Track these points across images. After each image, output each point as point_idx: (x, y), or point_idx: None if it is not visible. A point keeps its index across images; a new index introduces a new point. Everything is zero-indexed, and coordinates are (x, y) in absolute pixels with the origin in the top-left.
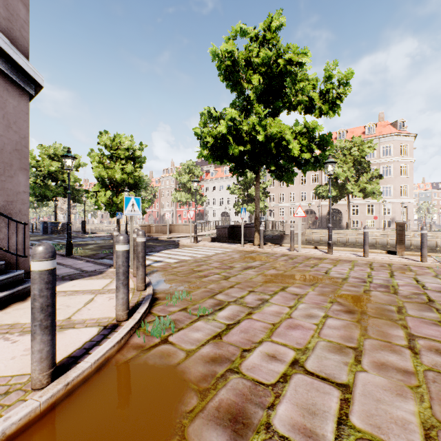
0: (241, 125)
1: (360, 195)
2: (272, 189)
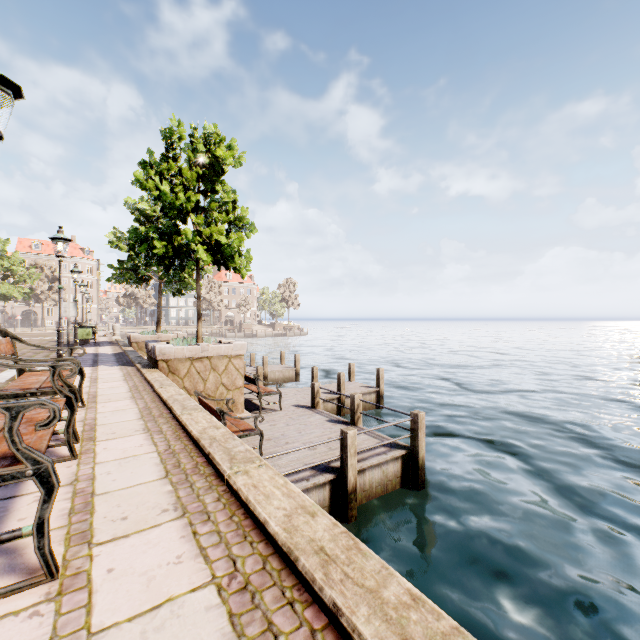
0: None
1: (53, 303)
2: None
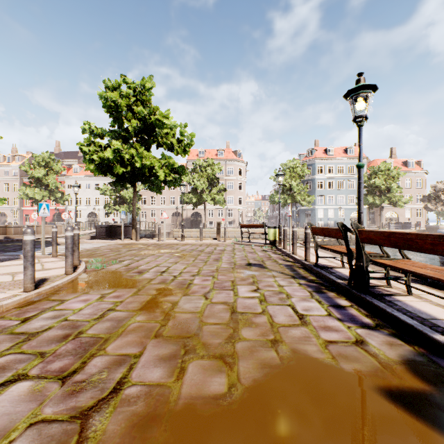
0: (124, 154)
1: (212, 203)
2: (145, 192)
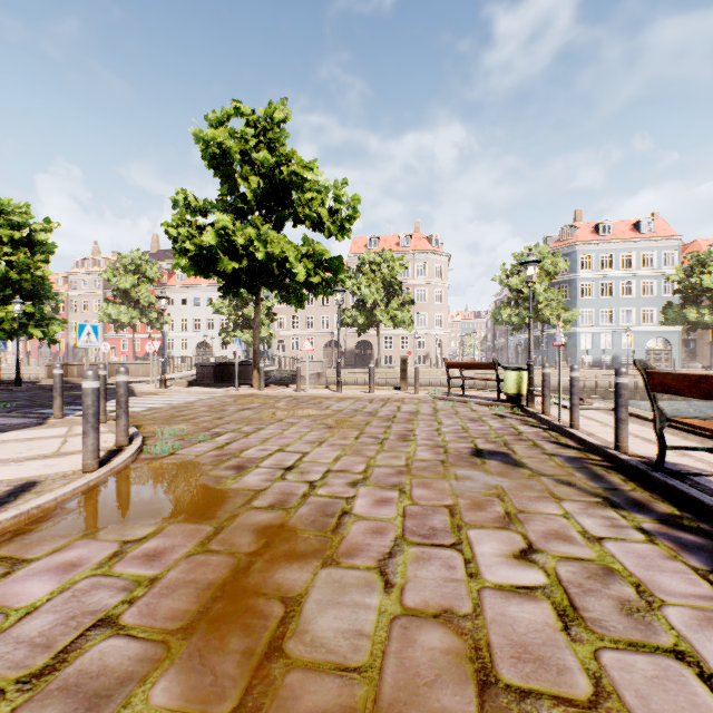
0: (236, 237)
1: (390, 324)
2: (282, 310)
